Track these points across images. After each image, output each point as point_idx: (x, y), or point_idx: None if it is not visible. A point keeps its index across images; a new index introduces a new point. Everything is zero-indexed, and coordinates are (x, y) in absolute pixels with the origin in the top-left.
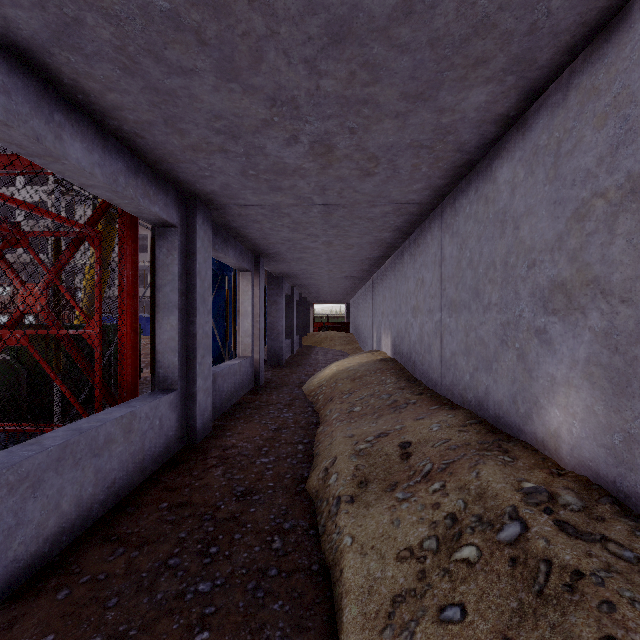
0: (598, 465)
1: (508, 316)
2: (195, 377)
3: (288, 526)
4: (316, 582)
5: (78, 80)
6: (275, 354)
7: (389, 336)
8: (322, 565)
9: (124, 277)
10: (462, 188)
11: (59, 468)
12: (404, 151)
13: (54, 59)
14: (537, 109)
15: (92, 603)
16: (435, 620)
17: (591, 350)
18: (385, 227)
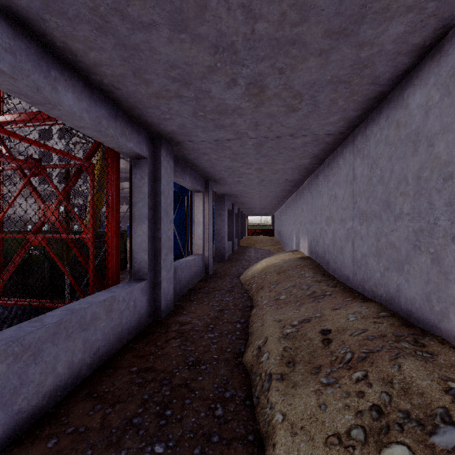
0: None
1: (421, 224)
2: (160, 270)
3: (228, 395)
4: (252, 452)
5: (67, 42)
6: (220, 252)
7: (306, 240)
8: (257, 436)
9: (110, 196)
10: (373, 118)
11: (55, 340)
12: (324, 87)
13: (47, 25)
14: (454, 34)
15: (72, 453)
16: None
17: None
18: (304, 155)
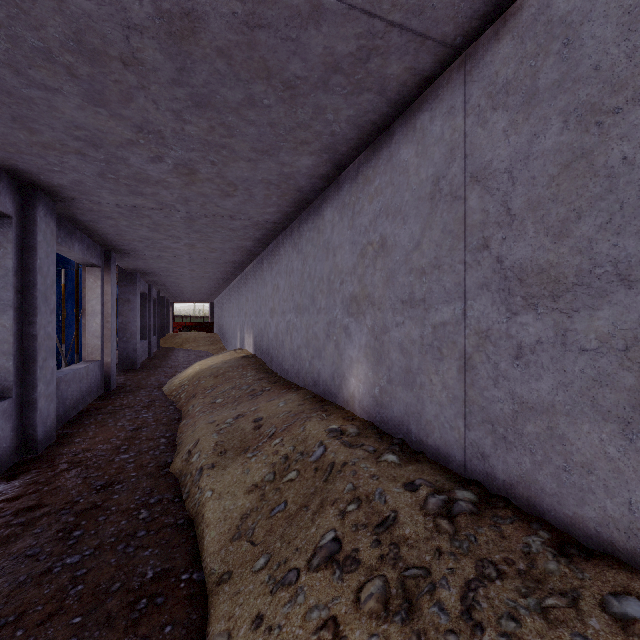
0: (370, 409)
1: (330, 317)
2: (35, 382)
3: (154, 501)
4: (182, 530)
5: None
6: (128, 357)
7: (251, 335)
8: (187, 519)
9: None
10: (304, 217)
11: None
12: (257, 184)
13: None
14: (344, 177)
15: None
16: (268, 517)
17: (367, 339)
18: (246, 237)
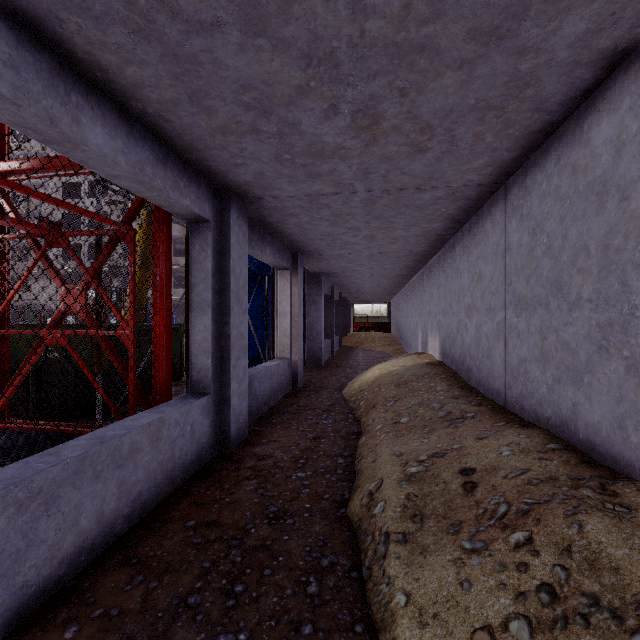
0: None
1: (610, 315)
2: (229, 380)
3: (326, 563)
4: None
5: (93, 53)
6: (314, 355)
7: (437, 337)
8: (368, 625)
9: (157, 275)
10: (536, 161)
11: (77, 482)
12: (466, 116)
13: (64, 27)
14: None
15: None
16: None
17: None
18: (435, 216)
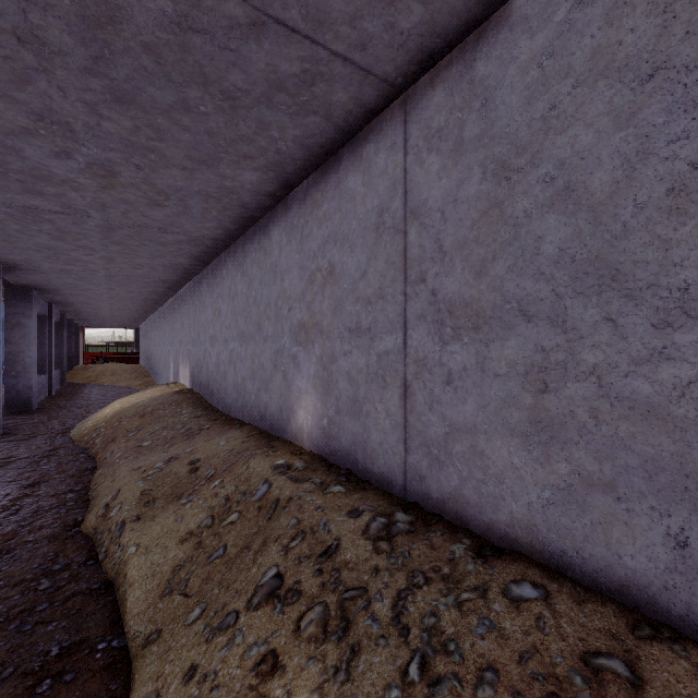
0: (319, 441)
1: (278, 346)
2: None
3: (59, 567)
4: (98, 595)
5: None
6: (19, 396)
7: (188, 366)
8: (104, 582)
9: None
10: (250, 235)
11: None
12: (194, 195)
13: None
14: (293, 197)
15: None
16: (205, 565)
17: (316, 368)
18: (181, 253)
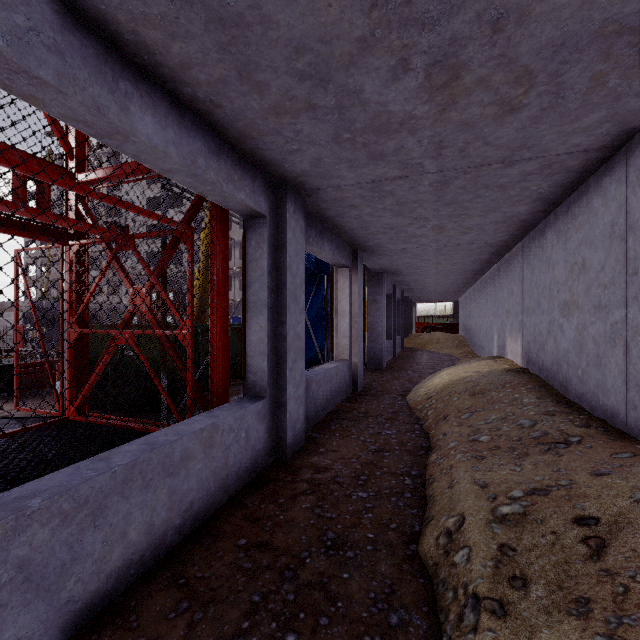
0: None
1: None
2: (285, 384)
3: (395, 620)
4: None
5: (138, 31)
6: (375, 357)
7: (519, 340)
8: None
9: (214, 274)
10: None
11: (125, 491)
12: (583, 50)
13: (106, 3)
14: None
15: None
16: None
17: None
18: (521, 197)
